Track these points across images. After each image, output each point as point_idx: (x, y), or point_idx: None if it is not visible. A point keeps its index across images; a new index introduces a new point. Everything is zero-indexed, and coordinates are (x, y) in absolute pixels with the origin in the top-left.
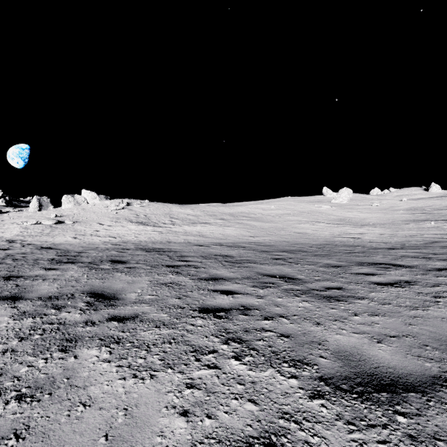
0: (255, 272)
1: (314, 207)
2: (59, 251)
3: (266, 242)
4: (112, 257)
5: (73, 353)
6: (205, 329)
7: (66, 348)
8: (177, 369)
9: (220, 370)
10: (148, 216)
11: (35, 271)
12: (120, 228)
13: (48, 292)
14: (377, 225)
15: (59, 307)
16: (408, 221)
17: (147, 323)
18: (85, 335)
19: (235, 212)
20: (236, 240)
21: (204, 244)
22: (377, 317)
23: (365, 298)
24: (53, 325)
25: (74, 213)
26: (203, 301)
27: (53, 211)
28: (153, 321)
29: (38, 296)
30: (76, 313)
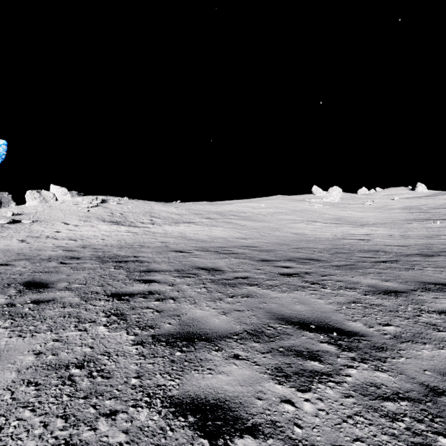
0: (265, 312)
1: (306, 206)
2: None
3: (262, 245)
4: (37, 274)
5: None
6: None
7: None
8: None
9: None
10: (124, 215)
11: None
12: (88, 228)
13: None
14: (378, 225)
15: None
16: (408, 220)
17: None
18: None
19: (223, 211)
20: (225, 243)
21: (185, 249)
22: None
23: None
24: None
25: (37, 211)
26: None
27: (14, 209)
28: None
29: None
30: None
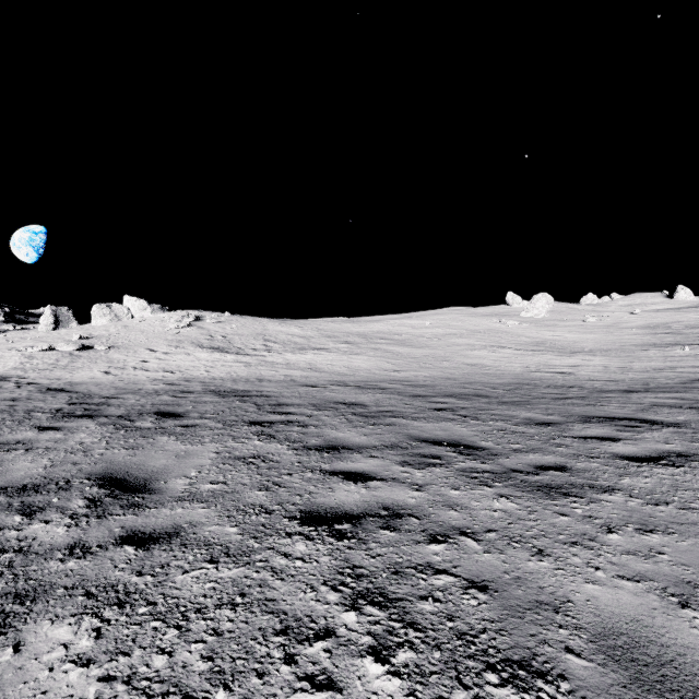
0: (404, 435)
1: (494, 324)
2: (74, 395)
3: (419, 379)
4: (160, 406)
5: (16, 636)
6: (311, 566)
7: (6, 621)
8: (238, 691)
9: (339, 695)
10: (228, 338)
11: (19, 432)
12: (183, 356)
13: (24, 477)
14: (597, 353)
15: (33, 510)
16: (646, 345)
17: (193, 551)
18: (59, 582)
19: (368, 332)
20: (370, 377)
21: (317, 384)
22: (655, 536)
23: (616, 490)
24: (3, 554)
25: (110, 333)
26: (310, 496)
27: (77, 331)
28: (207, 545)
29: (3, 485)
30: (60, 524)
